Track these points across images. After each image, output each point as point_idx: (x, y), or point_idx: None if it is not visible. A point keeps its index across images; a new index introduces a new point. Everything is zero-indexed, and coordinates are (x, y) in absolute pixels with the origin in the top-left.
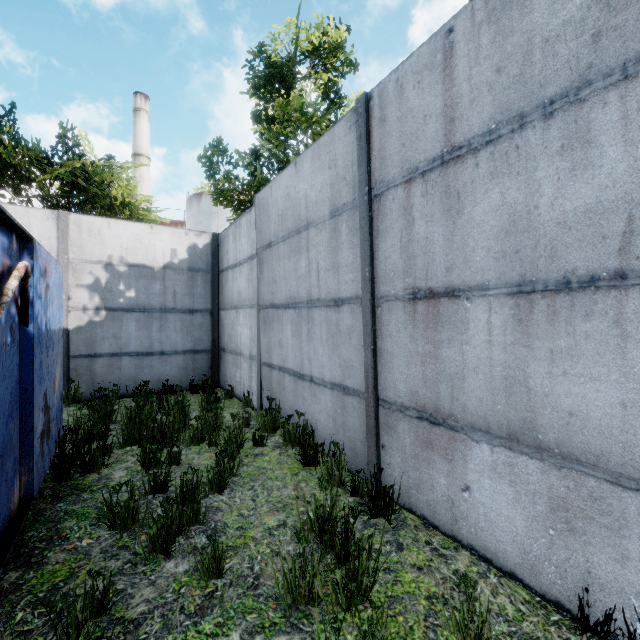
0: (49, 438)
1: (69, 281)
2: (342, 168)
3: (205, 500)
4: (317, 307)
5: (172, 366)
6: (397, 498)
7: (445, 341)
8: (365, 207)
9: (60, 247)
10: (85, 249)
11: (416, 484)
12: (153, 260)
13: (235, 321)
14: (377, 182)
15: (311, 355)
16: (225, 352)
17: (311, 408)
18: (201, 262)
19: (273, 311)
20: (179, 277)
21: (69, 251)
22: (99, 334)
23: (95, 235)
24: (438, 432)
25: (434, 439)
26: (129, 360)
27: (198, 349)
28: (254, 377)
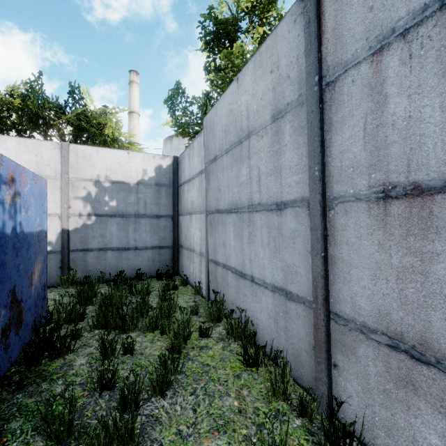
0: (21, 328)
1: (69, 194)
2: (285, 67)
3: (147, 405)
4: (258, 211)
5: (143, 258)
6: (359, 437)
7: (443, 254)
8: (314, 99)
9: (63, 169)
10: (80, 170)
11: (385, 426)
12: (129, 178)
13: (189, 224)
14: (330, 67)
15: (252, 256)
16: (182, 248)
17: (252, 306)
18: (165, 179)
19: (218, 216)
20: (148, 190)
21: (69, 172)
22: (90, 234)
23: (87, 160)
24: (426, 373)
25: (418, 380)
26: (112, 253)
27: (163, 245)
28: (203, 270)
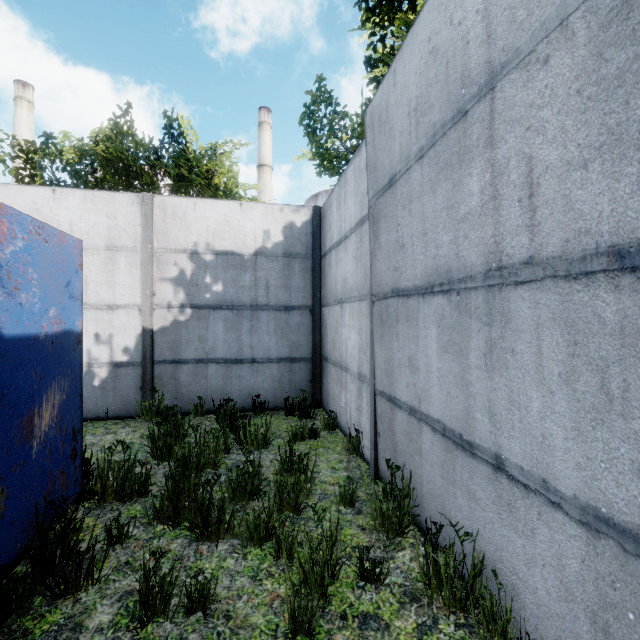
0: None
1: (153, 274)
2: None
3: None
4: (524, 283)
5: (264, 377)
6: None
7: None
8: None
9: (144, 235)
10: (169, 236)
11: None
12: (243, 245)
13: (339, 321)
14: None
15: (498, 405)
16: (328, 362)
17: (496, 533)
18: (299, 245)
19: (397, 302)
20: (273, 265)
21: (153, 239)
22: (184, 336)
23: (180, 219)
24: None
25: None
26: (216, 368)
27: (295, 357)
28: (364, 409)
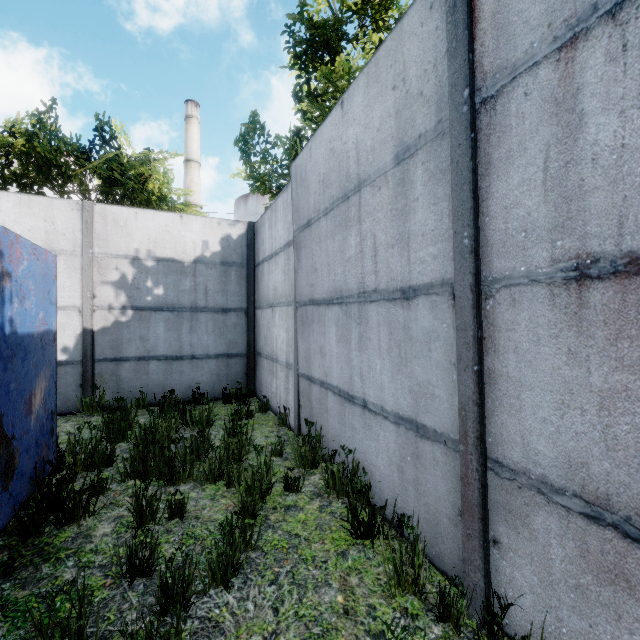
0: (12, 479)
1: (94, 278)
2: (416, 79)
3: (202, 601)
4: (373, 302)
5: (203, 372)
6: None
7: None
8: (463, 125)
9: (84, 240)
10: (111, 242)
11: None
12: (183, 253)
13: (271, 321)
14: (488, 75)
15: (364, 370)
16: (261, 357)
17: (364, 445)
18: (235, 255)
19: (313, 309)
20: (211, 272)
21: (94, 245)
22: (125, 336)
23: (121, 227)
24: None
25: (637, 574)
26: (157, 365)
27: (232, 353)
28: (291, 390)
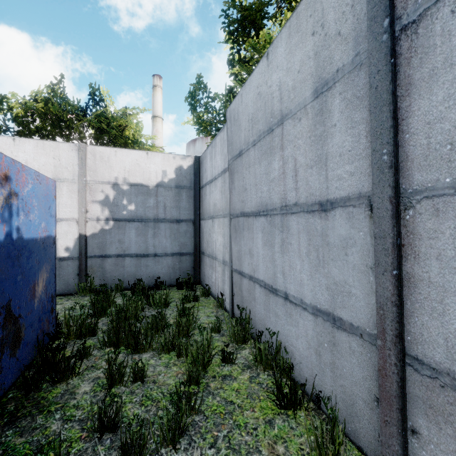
0: (18, 347)
1: (87, 198)
2: (334, 22)
3: None
4: (294, 213)
5: (163, 266)
6: None
7: None
8: (382, 53)
9: (80, 172)
10: (98, 173)
11: None
12: (148, 180)
13: (211, 229)
14: (409, 2)
15: (286, 269)
16: (204, 255)
17: (285, 329)
18: (185, 180)
19: (243, 219)
20: (168, 193)
21: (87, 175)
22: (108, 239)
23: (105, 161)
24: None
25: None
26: (130, 260)
27: (183, 252)
28: (226, 281)
